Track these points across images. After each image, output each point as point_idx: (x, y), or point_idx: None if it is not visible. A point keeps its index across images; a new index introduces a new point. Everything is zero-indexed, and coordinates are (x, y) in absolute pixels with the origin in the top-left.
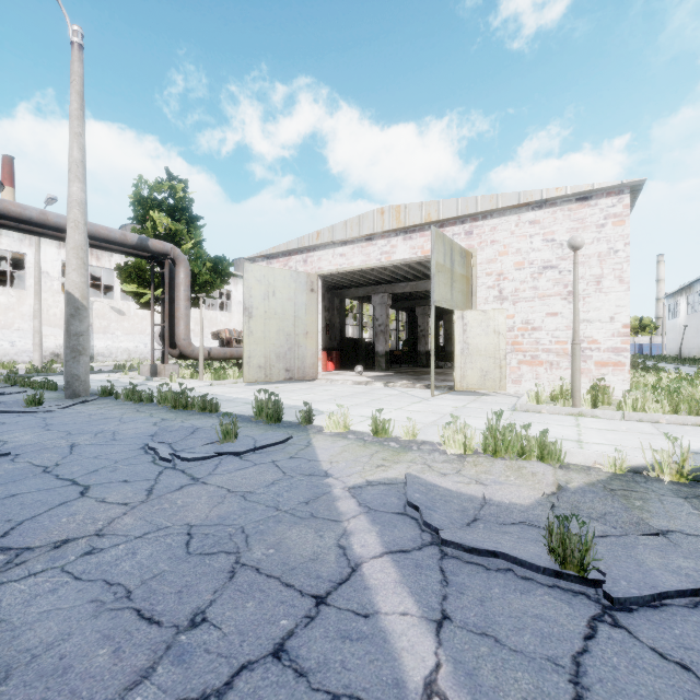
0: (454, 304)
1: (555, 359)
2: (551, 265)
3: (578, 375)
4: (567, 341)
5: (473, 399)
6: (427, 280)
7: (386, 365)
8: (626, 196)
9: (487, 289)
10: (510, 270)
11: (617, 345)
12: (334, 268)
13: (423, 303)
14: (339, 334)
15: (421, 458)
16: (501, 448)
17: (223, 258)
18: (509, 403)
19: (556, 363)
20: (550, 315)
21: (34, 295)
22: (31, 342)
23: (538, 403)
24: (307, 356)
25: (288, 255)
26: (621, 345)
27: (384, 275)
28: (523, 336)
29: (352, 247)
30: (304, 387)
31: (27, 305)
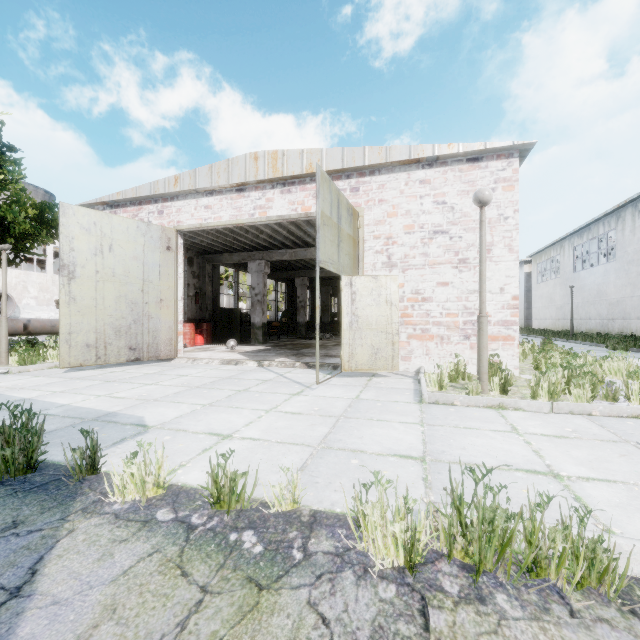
0: (341, 268)
1: (445, 333)
2: (442, 229)
3: (485, 354)
4: (458, 314)
5: (364, 384)
6: (306, 248)
7: (264, 338)
8: (515, 160)
9: (375, 254)
10: (399, 234)
11: (507, 317)
12: (197, 223)
13: (302, 274)
14: (211, 303)
15: (315, 624)
16: (485, 551)
17: (54, 205)
18: (407, 387)
19: (447, 337)
20: (441, 285)
21: None
22: None
23: (442, 388)
24: (162, 329)
25: (138, 204)
26: (511, 317)
27: (261, 239)
28: (413, 307)
29: (220, 198)
30: (151, 372)
31: None
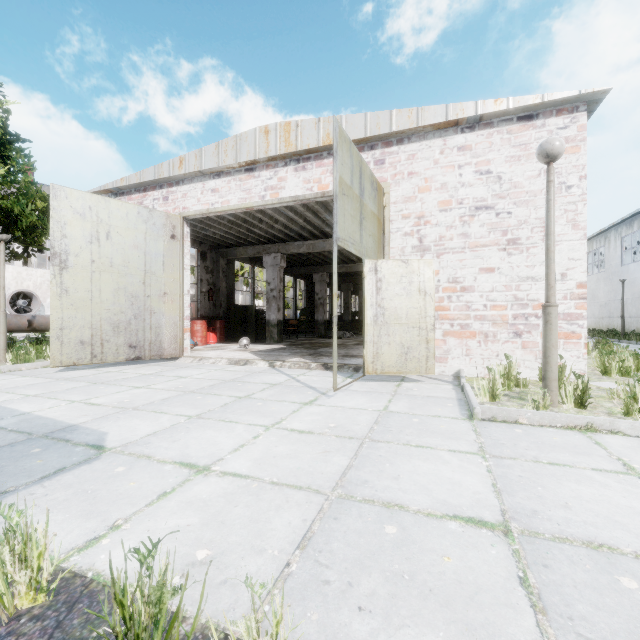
0: (364, 251)
1: (491, 329)
2: (486, 204)
3: (555, 355)
4: (506, 306)
5: (393, 390)
6: (325, 239)
7: (279, 336)
8: (581, 114)
9: (403, 236)
10: (433, 212)
11: (570, 310)
12: (203, 208)
13: (321, 269)
14: (226, 300)
15: None
16: None
17: None
18: (447, 396)
19: (492, 335)
20: (485, 271)
21: None
22: None
23: (495, 398)
24: (166, 325)
25: (142, 190)
26: (576, 310)
27: (276, 230)
28: (450, 299)
29: (228, 180)
30: (149, 372)
31: None
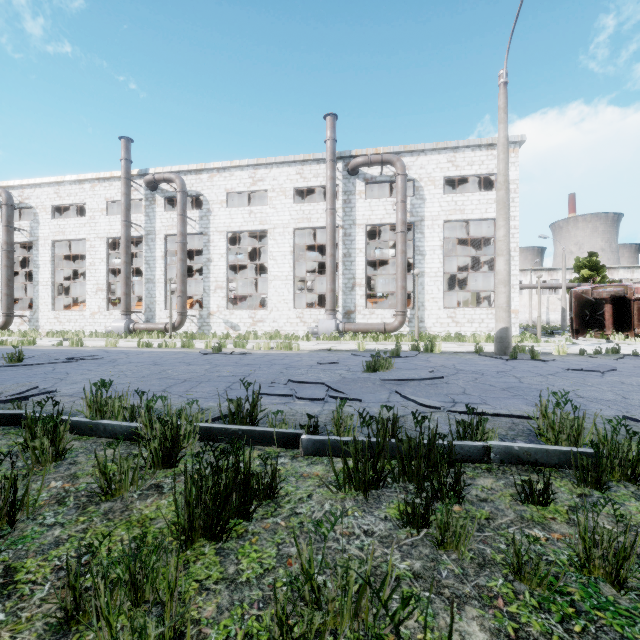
0: None
1: None
2: None
3: None
4: None
5: None
6: None
7: None
8: None
9: None
10: None
11: None
12: None
13: None
14: None
15: None
16: None
17: (615, 281)
18: None
19: None
20: None
21: (529, 298)
22: (524, 317)
23: None
24: None
25: None
26: None
27: None
28: None
29: None
30: None
31: (523, 301)
